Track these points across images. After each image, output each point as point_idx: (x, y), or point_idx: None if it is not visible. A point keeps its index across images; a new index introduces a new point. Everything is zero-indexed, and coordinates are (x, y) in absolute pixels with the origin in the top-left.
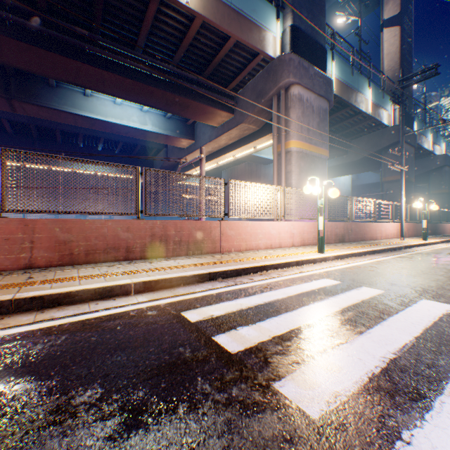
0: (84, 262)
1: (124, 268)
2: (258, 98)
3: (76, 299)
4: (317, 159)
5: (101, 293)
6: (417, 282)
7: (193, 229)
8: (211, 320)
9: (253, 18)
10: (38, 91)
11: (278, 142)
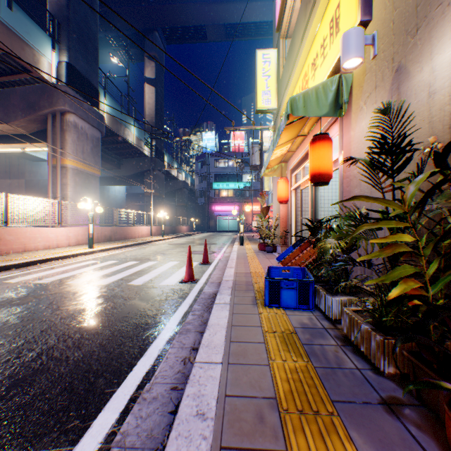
0: None
1: None
2: (31, 109)
3: None
4: (92, 177)
5: None
6: (136, 256)
7: None
8: (27, 280)
9: (27, 39)
10: None
11: (55, 156)
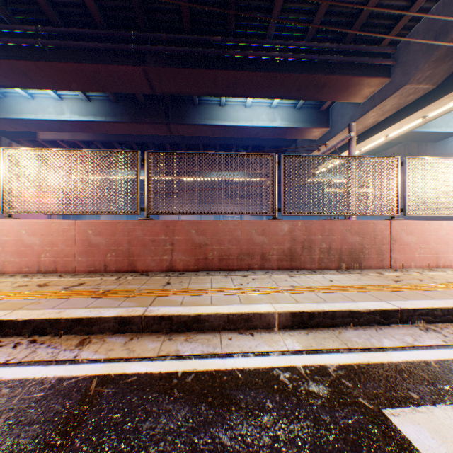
0: (217, 268)
1: (260, 282)
2: (437, 39)
3: (206, 325)
4: None
5: (235, 322)
6: None
7: (346, 233)
8: None
9: None
10: (186, 112)
11: None
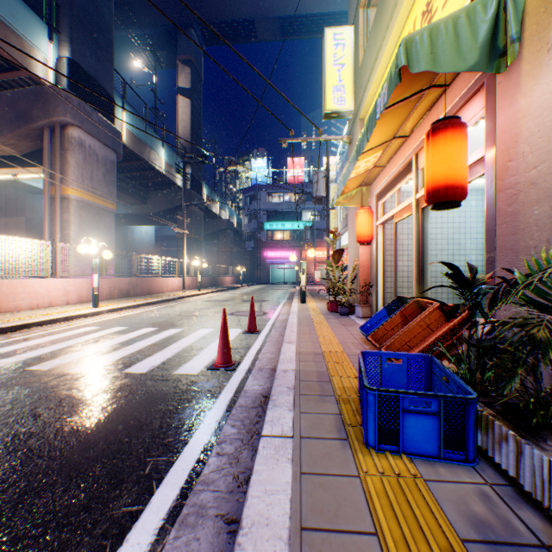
0: None
1: None
2: (21, 120)
3: None
4: (105, 212)
5: None
6: (156, 320)
7: None
8: None
9: (12, 24)
10: None
11: (53, 183)
